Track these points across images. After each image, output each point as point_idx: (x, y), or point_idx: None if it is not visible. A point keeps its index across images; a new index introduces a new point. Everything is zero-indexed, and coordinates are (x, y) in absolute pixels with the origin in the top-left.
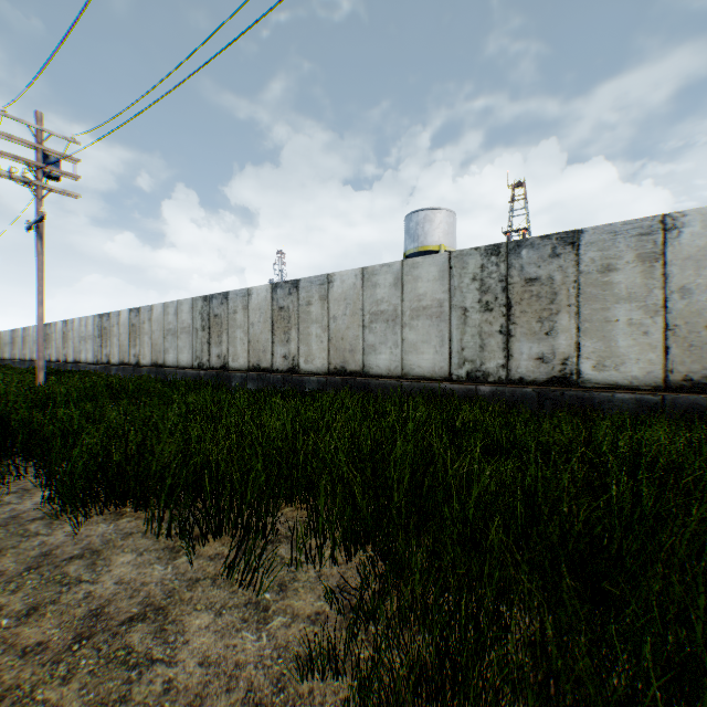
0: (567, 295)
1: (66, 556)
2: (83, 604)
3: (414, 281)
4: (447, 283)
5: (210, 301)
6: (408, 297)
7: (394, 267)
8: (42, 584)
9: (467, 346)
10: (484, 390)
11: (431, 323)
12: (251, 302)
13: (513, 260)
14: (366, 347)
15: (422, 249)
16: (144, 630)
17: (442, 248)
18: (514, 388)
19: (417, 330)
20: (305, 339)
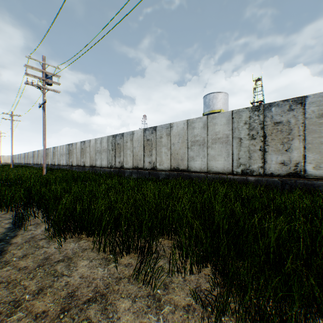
0: (297, 130)
1: (56, 260)
2: (64, 289)
3: (213, 125)
4: (231, 126)
5: (115, 137)
6: (210, 133)
7: (203, 119)
8: (45, 275)
9: (241, 157)
10: (251, 179)
11: (222, 145)
12: (134, 137)
13: (266, 113)
14: (189, 158)
15: (212, 111)
16: (95, 308)
17: (221, 110)
18: (267, 178)
19: (215, 149)
20: (159, 154)
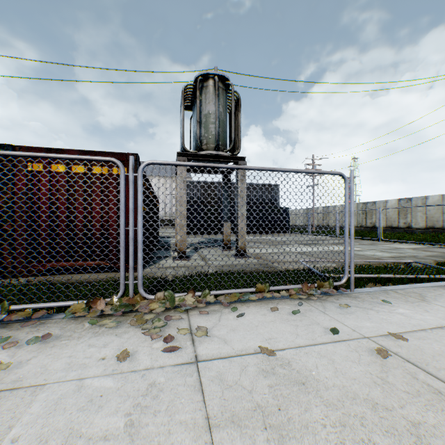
0: None
1: None
2: None
3: None
4: None
5: (366, 204)
6: None
7: None
8: None
9: None
10: None
11: None
12: (387, 205)
13: None
14: (442, 220)
15: None
16: None
17: None
18: None
19: None
20: (413, 217)
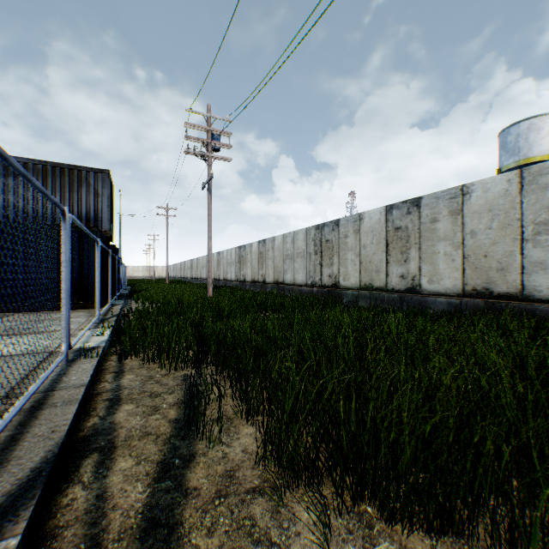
0: None
1: None
2: None
3: None
4: None
5: (322, 228)
6: None
7: None
8: None
9: None
10: None
11: None
12: (362, 225)
13: None
14: (526, 265)
15: (524, 161)
16: None
17: None
18: None
19: None
20: (428, 258)
